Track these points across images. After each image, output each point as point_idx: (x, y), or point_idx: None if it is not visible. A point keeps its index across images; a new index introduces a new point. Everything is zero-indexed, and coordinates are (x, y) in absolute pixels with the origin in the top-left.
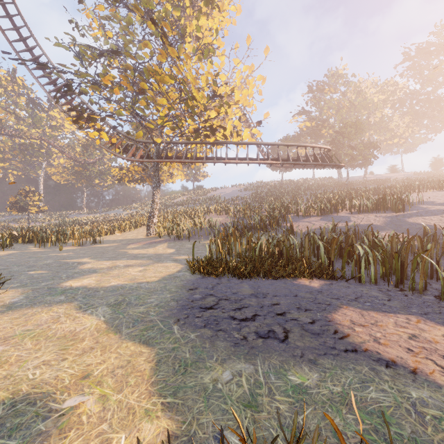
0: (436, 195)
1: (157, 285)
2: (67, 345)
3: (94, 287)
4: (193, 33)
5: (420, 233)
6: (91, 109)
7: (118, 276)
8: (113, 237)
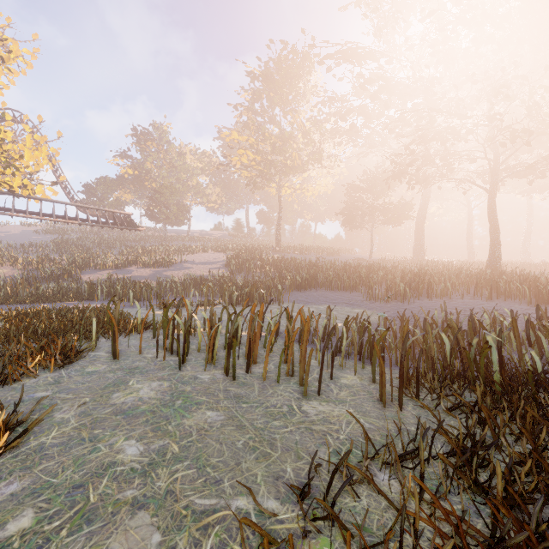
0: (204, 257)
1: None
2: None
3: None
4: None
5: (162, 280)
6: None
7: None
8: None
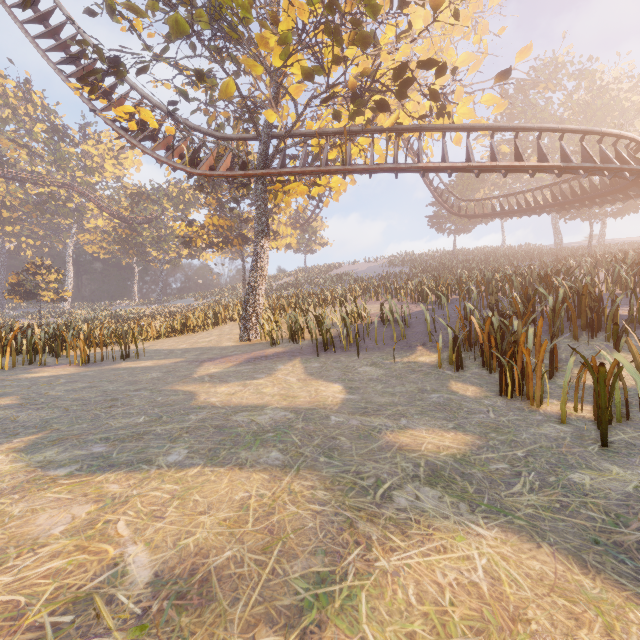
0: None
1: None
2: None
3: None
4: None
5: None
6: (127, 79)
7: None
8: (170, 343)
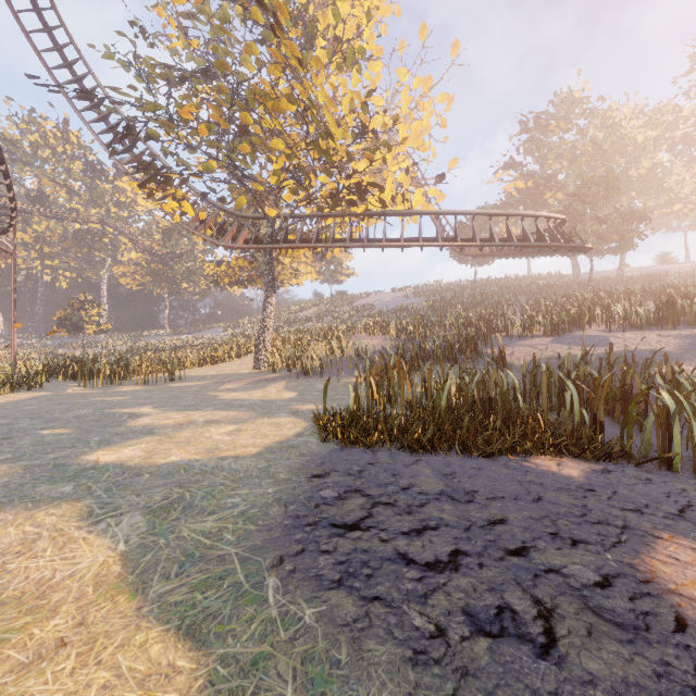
0: None
1: (252, 464)
2: (11, 627)
3: (136, 465)
4: (330, 34)
5: None
6: (169, 168)
7: (188, 442)
8: (202, 371)
